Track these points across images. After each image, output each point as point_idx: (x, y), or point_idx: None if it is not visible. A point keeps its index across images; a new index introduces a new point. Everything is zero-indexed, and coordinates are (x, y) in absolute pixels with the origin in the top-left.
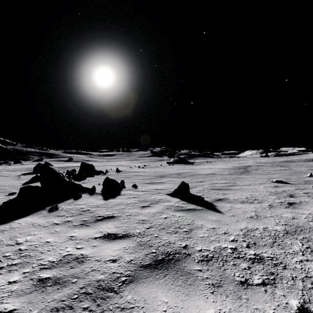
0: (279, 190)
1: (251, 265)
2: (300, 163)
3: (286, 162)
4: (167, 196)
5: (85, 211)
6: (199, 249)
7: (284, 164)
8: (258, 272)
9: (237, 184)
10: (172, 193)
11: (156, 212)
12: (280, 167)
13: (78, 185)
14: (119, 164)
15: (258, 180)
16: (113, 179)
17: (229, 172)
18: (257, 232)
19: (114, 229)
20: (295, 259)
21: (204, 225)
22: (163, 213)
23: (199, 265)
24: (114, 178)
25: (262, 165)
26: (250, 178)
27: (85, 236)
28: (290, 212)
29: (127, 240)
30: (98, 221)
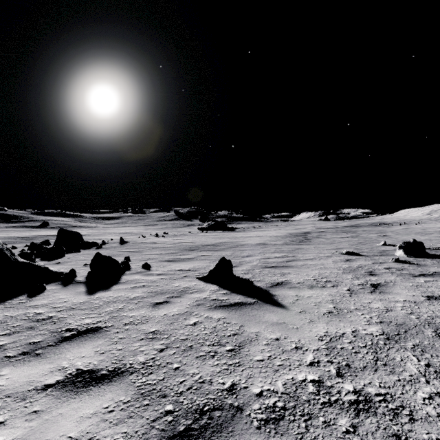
0: (354, 265)
1: (356, 420)
2: (367, 228)
3: (351, 227)
4: (197, 282)
5: (42, 320)
6: (258, 390)
7: (350, 230)
8: (373, 438)
9: (298, 258)
10: (206, 277)
11: (178, 312)
12: (346, 234)
13: (42, 269)
14: (125, 231)
15: (324, 252)
16: (109, 257)
17: (284, 242)
18: (346, 340)
19: (93, 359)
20: (420, 394)
21: (261, 334)
22: (190, 315)
23: (262, 435)
24: (115, 253)
25: (324, 231)
26: (312, 249)
27: (23, 385)
28: (379, 301)
29: (116, 384)
30: (63, 341)
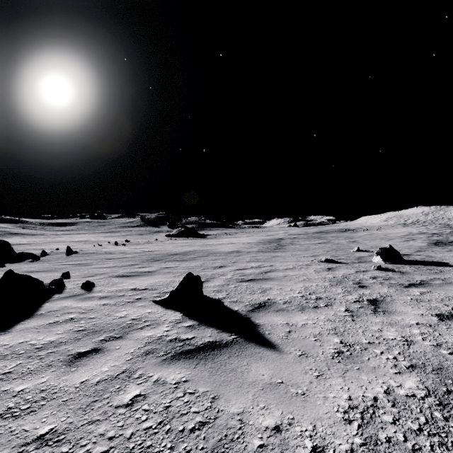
0: (338, 275)
1: None
2: (335, 234)
3: (320, 233)
4: (154, 308)
5: None
6: None
7: (320, 236)
8: None
9: (276, 268)
10: (166, 300)
11: (110, 374)
12: (318, 240)
13: None
14: (79, 239)
15: (302, 260)
16: (27, 276)
17: (258, 249)
18: (386, 416)
19: None
20: None
21: (249, 419)
22: (129, 378)
23: None
24: (53, 267)
25: (296, 237)
26: (289, 257)
27: None
28: (390, 326)
29: None
30: None
